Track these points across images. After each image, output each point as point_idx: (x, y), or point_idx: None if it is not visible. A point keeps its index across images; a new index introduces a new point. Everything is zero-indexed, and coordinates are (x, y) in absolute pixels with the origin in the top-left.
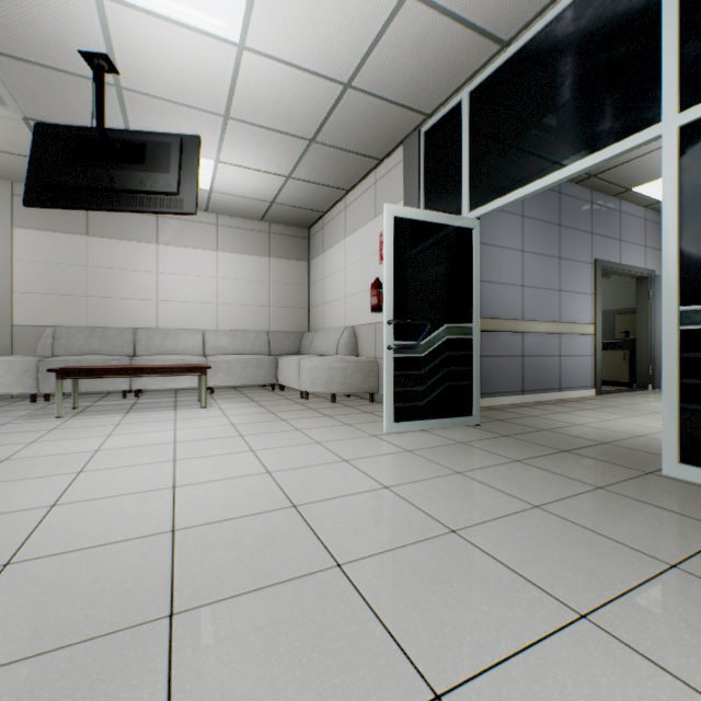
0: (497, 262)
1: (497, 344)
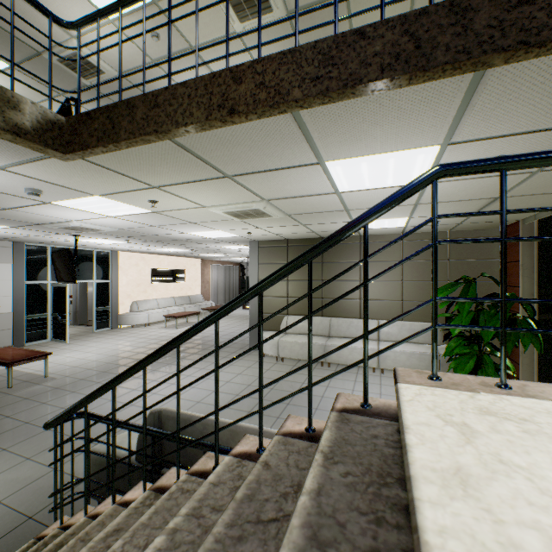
0: None
1: None
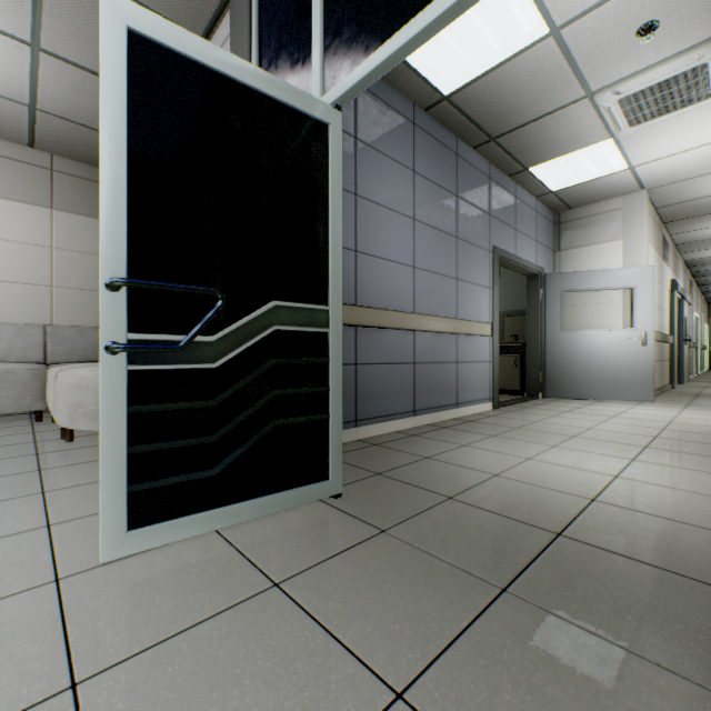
0: (381, 228)
1: (381, 346)
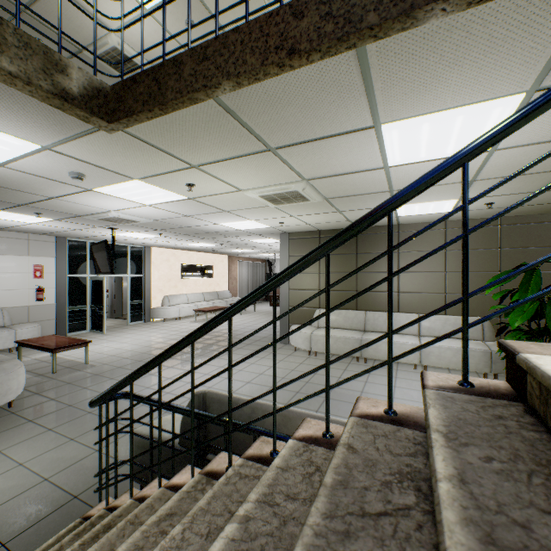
0: None
1: None
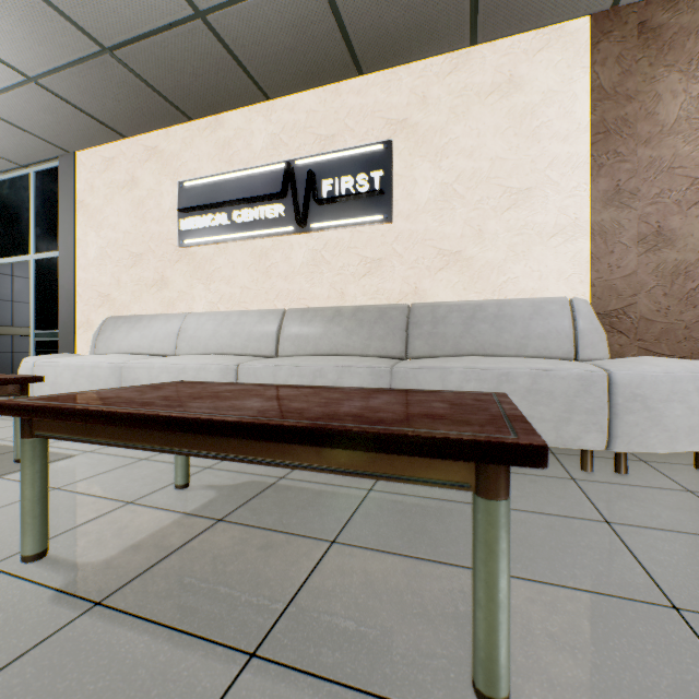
0: None
1: None
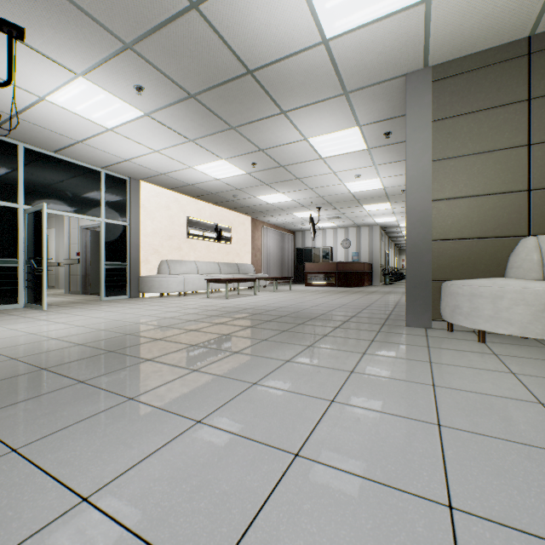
0: None
1: None
